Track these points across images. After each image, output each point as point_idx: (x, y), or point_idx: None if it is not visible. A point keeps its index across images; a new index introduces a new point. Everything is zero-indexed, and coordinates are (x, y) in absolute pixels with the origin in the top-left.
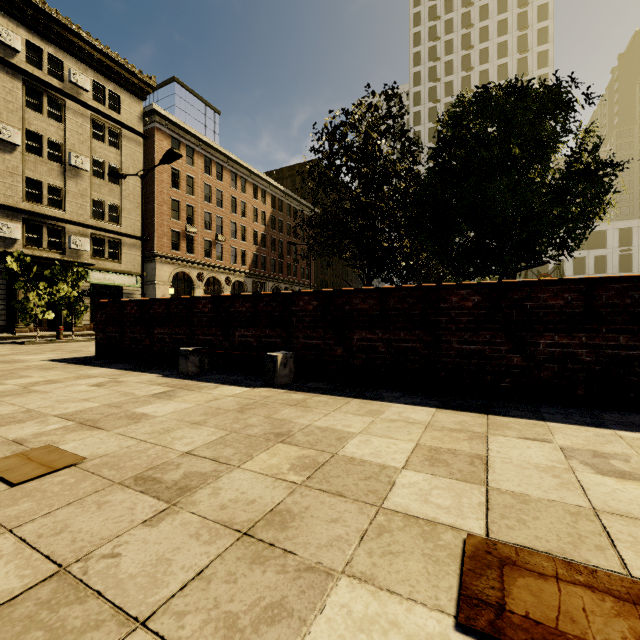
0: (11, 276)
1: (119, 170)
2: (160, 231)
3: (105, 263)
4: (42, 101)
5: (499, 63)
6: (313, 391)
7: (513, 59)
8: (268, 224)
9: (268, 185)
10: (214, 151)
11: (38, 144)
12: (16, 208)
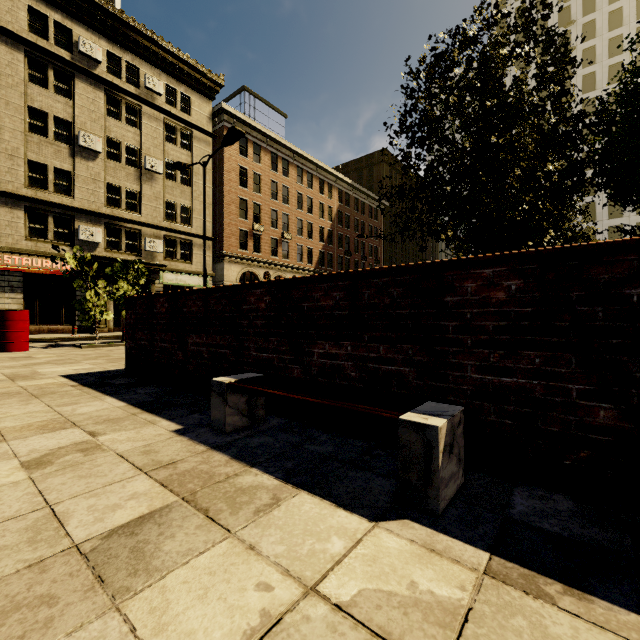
0: (71, 274)
1: (190, 171)
2: (228, 231)
3: (177, 264)
4: (121, 108)
5: (610, 9)
6: (592, 578)
7: (631, 1)
8: (334, 220)
9: (334, 179)
10: (280, 146)
11: (117, 150)
12: (98, 213)
